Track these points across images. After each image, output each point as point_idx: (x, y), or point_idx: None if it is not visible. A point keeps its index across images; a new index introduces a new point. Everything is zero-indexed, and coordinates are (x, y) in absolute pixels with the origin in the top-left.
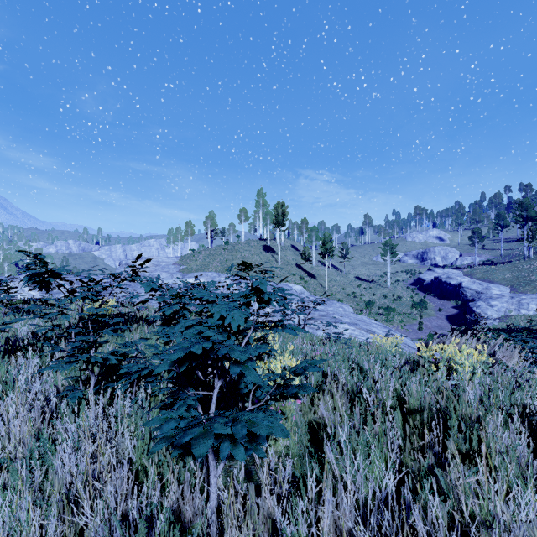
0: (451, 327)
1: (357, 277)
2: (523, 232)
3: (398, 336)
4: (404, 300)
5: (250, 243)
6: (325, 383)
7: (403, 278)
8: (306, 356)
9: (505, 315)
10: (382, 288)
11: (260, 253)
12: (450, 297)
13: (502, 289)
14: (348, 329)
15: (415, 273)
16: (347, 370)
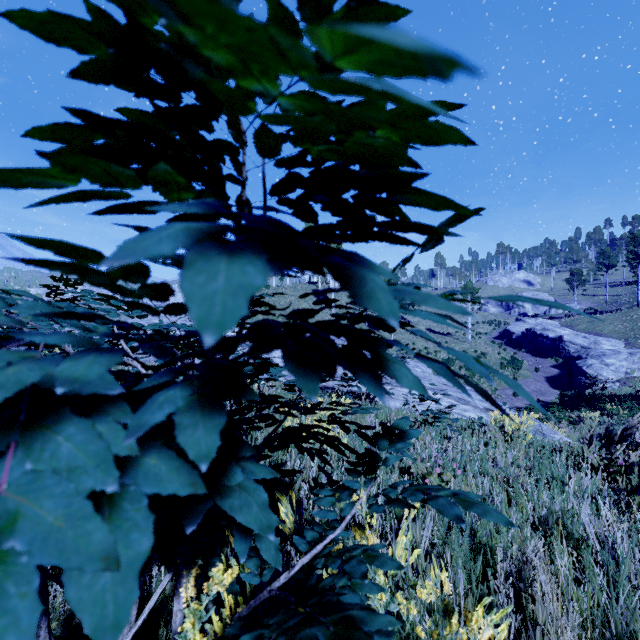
0: (561, 393)
1: (429, 329)
2: (635, 272)
3: (536, 416)
4: (489, 358)
5: (296, 287)
6: (485, 574)
7: (485, 331)
8: (400, 464)
9: (626, 376)
10: (460, 342)
11: (309, 299)
12: (548, 354)
13: (614, 344)
14: (456, 404)
15: (500, 325)
16: (532, 531)
